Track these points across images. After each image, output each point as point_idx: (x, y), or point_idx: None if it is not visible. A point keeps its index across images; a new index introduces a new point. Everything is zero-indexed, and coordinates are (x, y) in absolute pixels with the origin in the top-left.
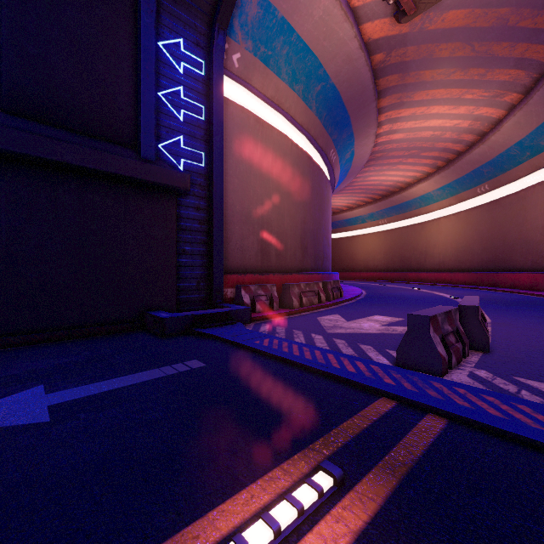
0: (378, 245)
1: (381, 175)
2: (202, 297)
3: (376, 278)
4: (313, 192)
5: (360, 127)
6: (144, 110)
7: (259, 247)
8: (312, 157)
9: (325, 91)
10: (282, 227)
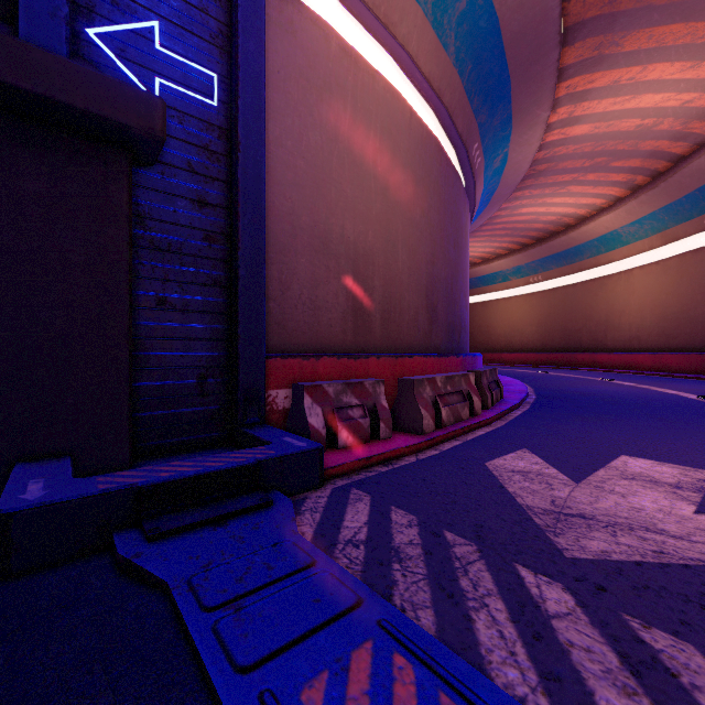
0: (528, 313)
1: (539, 205)
2: (213, 412)
3: (526, 361)
4: (445, 212)
5: (525, 105)
6: None
7: (349, 304)
8: (444, 149)
9: (474, 14)
10: (394, 267)
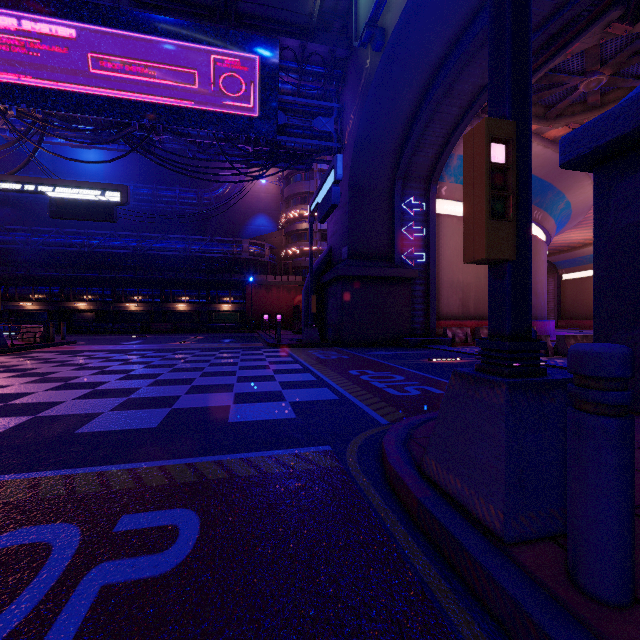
0: None
1: None
2: (423, 333)
3: None
4: None
5: (568, 185)
6: (396, 242)
7: (460, 303)
8: None
9: None
10: (479, 287)
